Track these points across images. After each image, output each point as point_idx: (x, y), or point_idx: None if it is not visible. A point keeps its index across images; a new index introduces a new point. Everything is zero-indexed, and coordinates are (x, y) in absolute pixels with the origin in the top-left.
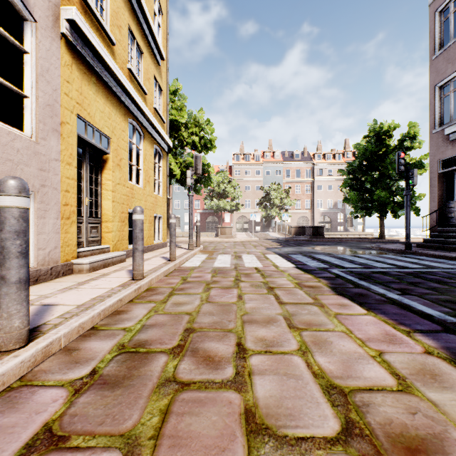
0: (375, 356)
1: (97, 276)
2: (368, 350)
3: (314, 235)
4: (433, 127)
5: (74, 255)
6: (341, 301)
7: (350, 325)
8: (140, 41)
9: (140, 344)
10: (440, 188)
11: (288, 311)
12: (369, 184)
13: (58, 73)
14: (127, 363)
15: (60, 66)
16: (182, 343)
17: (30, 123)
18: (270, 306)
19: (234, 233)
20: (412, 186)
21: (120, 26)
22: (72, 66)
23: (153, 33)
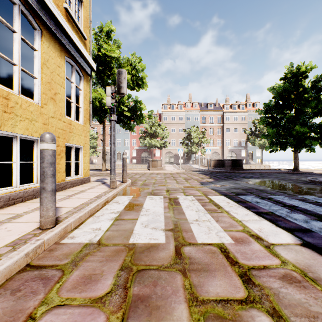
0: None
1: None
2: None
3: (233, 167)
4: None
5: None
6: None
7: None
8: None
9: None
10: None
11: None
12: (283, 122)
13: None
14: None
15: None
16: None
17: None
18: None
19: (163, 165)
20: None
21: None
22: None
23: None
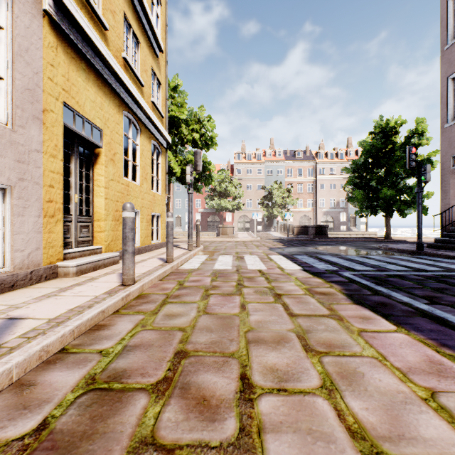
0: (426, 399)
1: (84, 281)
2: (414, 389)
3: (318, 235)
4: (445, 121)
5: (60, 257)
6: (362, 313)
7: (380, 348)
8: (137, 30)
9: (116, 376)
10: (453, 185)
11: (301, 325)
12: (374, 183)
13: (40, 54)
14: (92, 408)
15: (43, 47)
16: (170, 374)
17: (5, 108)
18: (279, 318)
19: (235, 232)
20: (424, 183)
21: (114, 11)
22: (57, 48)
23: (150, 23)
